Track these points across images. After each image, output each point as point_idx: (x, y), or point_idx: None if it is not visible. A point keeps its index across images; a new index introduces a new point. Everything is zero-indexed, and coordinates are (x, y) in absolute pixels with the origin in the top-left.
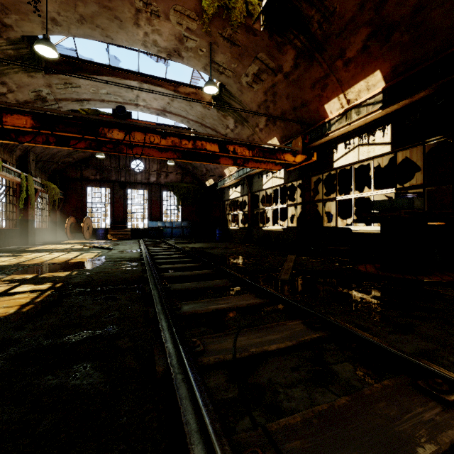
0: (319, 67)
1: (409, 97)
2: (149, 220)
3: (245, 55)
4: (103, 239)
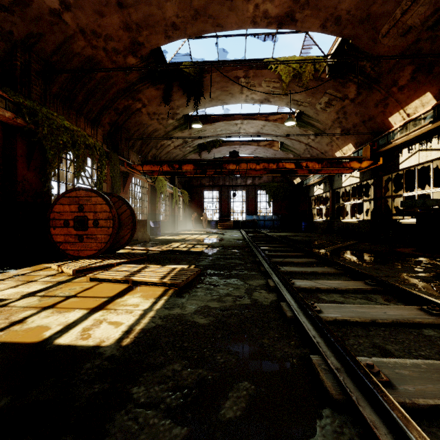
0: (378, 92)
1: None
2: (246, 214)
3: (316, 93)
4: (214, 228)
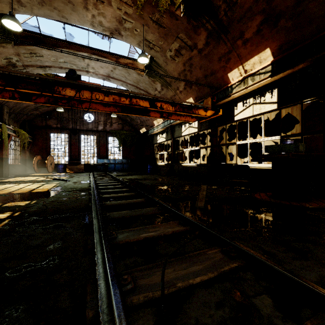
0: (224, 45)
1: (291, 68)
2: (98, 158)
3: (169, 35)
4: (62, 172)
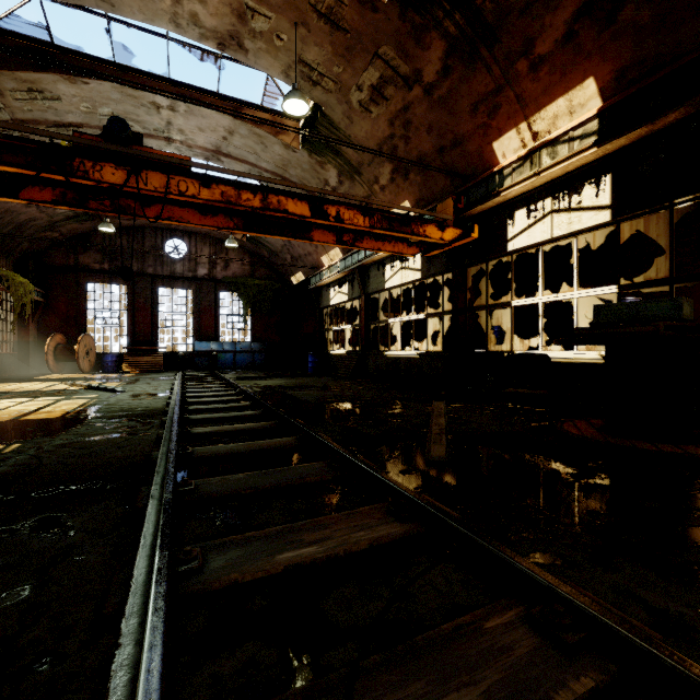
0: (486, 72)
1: (649, 122)
2: (196, 339)
3: (356, 50)
4: (114, 371)
